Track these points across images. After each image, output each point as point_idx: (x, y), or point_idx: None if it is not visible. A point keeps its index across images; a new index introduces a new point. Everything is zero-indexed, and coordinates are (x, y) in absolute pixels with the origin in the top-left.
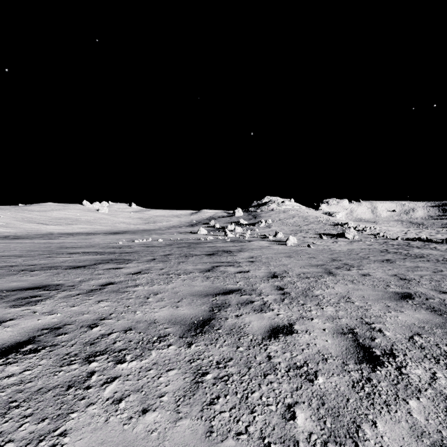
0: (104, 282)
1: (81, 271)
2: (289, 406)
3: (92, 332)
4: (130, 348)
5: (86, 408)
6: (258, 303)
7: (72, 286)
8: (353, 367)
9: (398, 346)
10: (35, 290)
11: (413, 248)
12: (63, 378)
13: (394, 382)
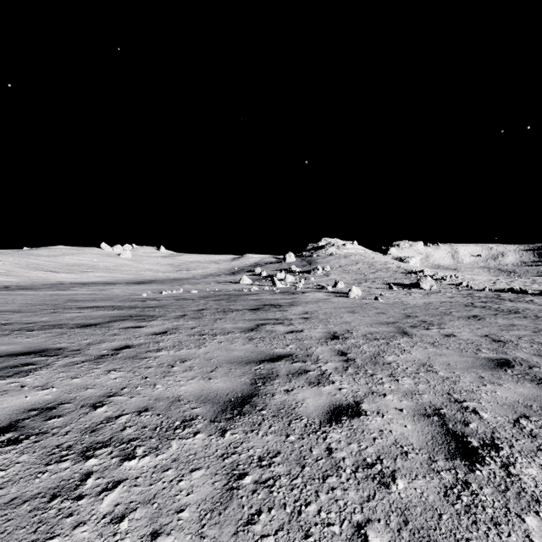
0: (118, 345)
1: (91, 330)
2: (358, 527)
3: (95, 414)
4: (144, 437)
5: (73, 531)
6: (315, 373)
7: (77, 350)
8: (444, 464)
9: (501, 434)
10: (30, 355)
11: (504, 301)
12: (46, 482)
13: (502, 488)
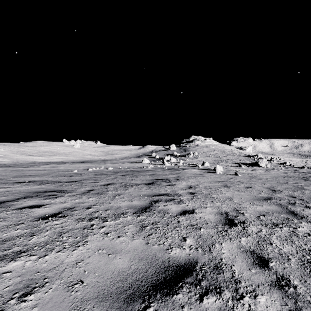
0: None
1: None
2: None
3: None
4: None
5: None
6: None
7: None
8: None
9: None
10: None
11: None
12: None
13: None
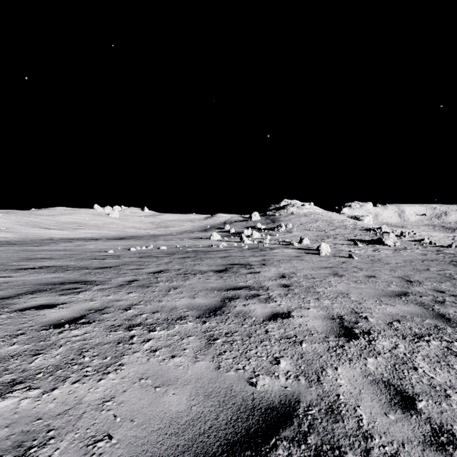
0: None
1: None
2: None
3: None
4: None
5: None
6: None
7: None
8: None
9: None
10: None
11: None
12: None
13: None
